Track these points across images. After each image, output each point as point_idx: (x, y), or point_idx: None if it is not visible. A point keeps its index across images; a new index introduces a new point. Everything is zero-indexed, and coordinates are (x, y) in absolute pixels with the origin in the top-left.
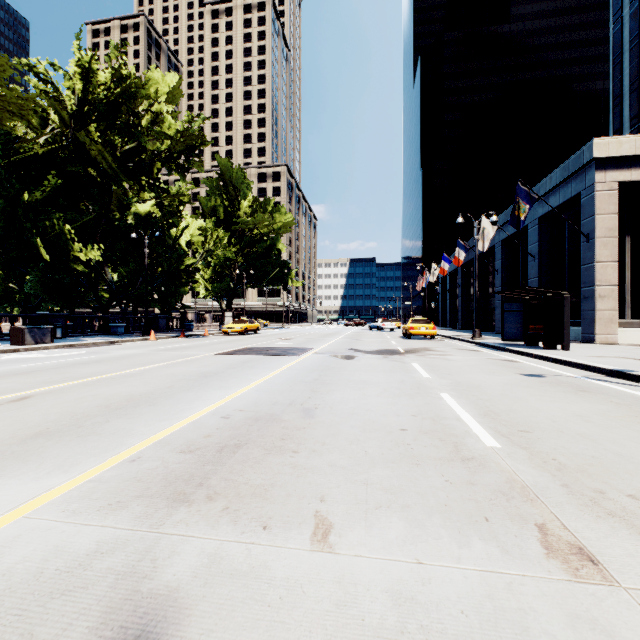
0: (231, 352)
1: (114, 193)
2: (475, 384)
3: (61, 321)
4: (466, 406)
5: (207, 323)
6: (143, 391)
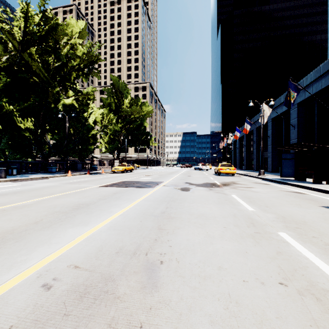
0: (110, 185)
1: (50, 92)
2: (299, 219)
3: (17, 165)
4: (327, 259)
5: (105, 166)
6: (8, 228)
